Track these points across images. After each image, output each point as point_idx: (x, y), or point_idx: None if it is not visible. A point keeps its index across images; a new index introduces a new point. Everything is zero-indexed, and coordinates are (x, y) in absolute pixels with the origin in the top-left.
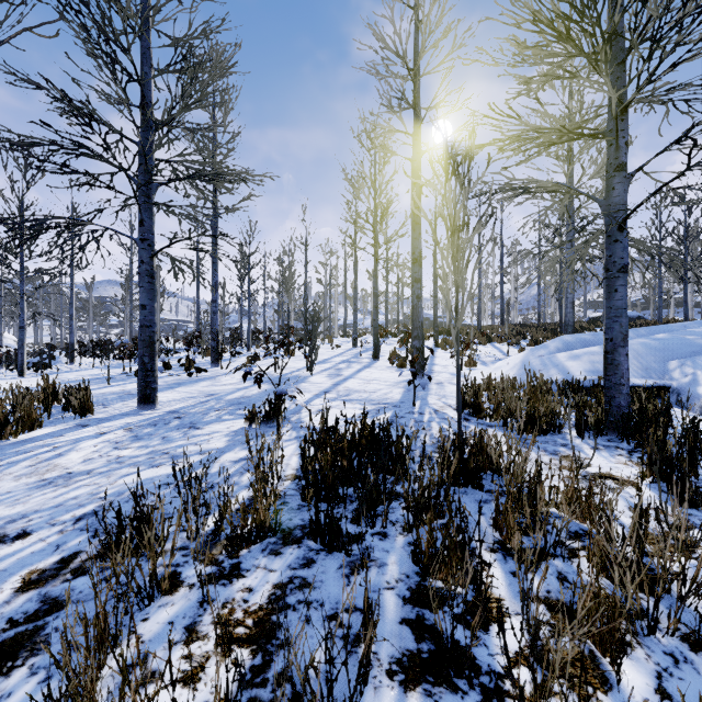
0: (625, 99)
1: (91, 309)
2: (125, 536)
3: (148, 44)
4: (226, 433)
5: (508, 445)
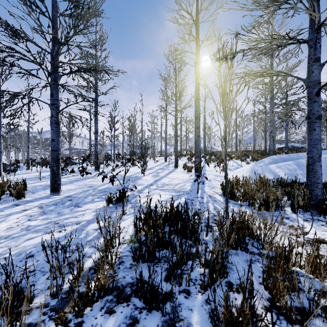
0: (320, 21)
1: (41, 144)
2: None
3: None
4: (94, 210)
5: (263, 224)
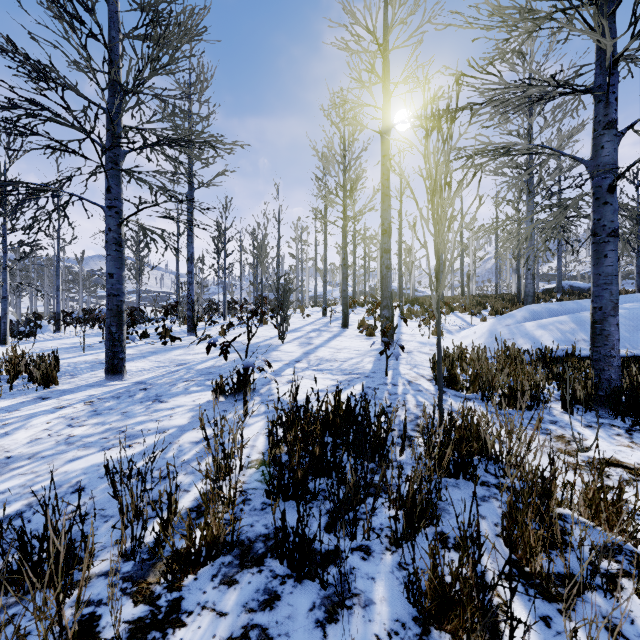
0: (615, 51)
1: (81, 282)
2: (33, 562)
3: (116, 8)
4: (191, 407)
5: (506, 430)
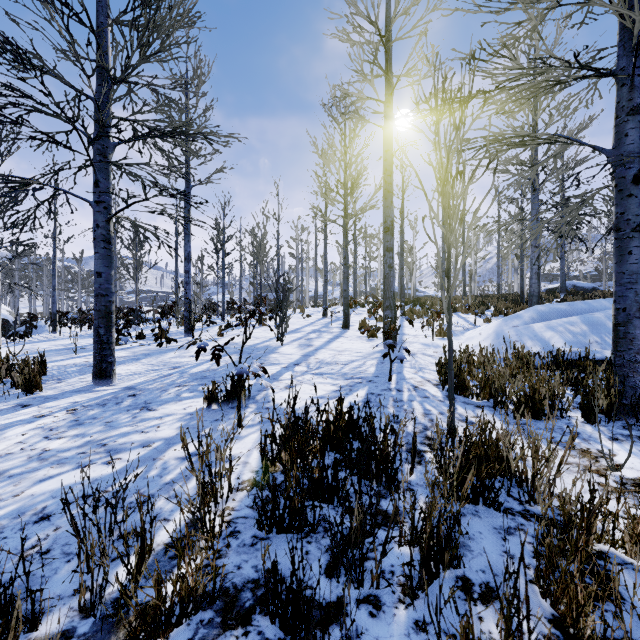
0: None
1: (79, 281)
2: None
3: None
4: (181, 416)
5: (533, 450)
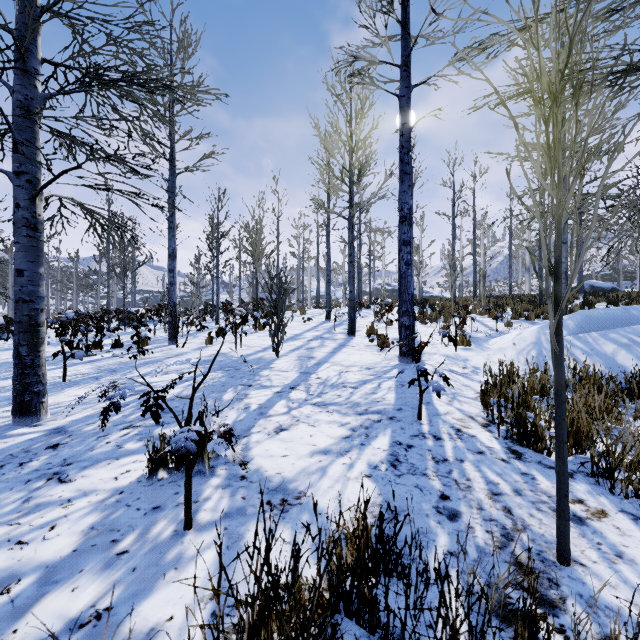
0: None
1: (75, 282)
2: None
3: None
4: (101, 498)
5: None
